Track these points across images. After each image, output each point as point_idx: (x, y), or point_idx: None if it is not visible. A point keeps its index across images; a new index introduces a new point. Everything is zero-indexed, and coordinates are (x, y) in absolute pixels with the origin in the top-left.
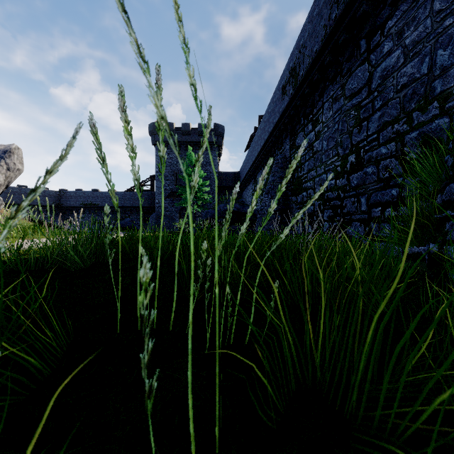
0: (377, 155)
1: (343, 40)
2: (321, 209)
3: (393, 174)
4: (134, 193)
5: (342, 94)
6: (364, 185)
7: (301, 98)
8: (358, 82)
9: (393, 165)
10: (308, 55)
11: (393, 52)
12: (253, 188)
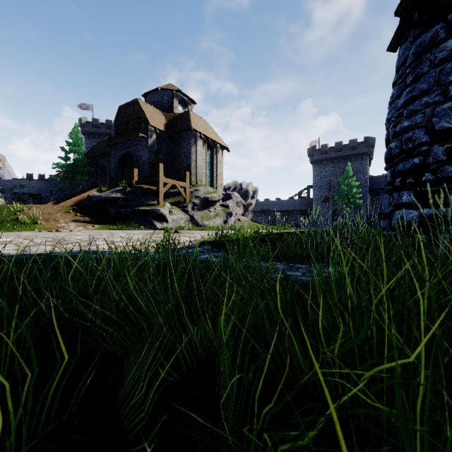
0: None
1: None
2: None
3: None
4: (295, 200)
5: None
6: None
7: None
8: None
9: None
10: None
11: None
12: None
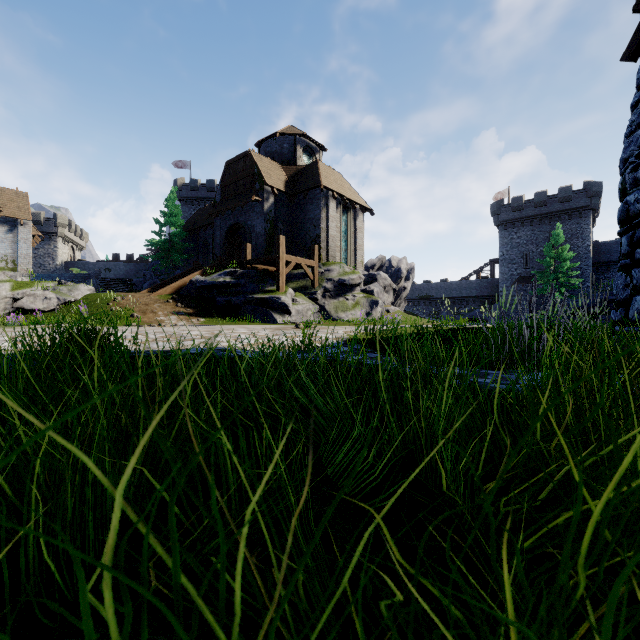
0: None
1: None
2: None
3: None
4: (471, 281)
5: None
6: None
7: None
8: None
9: None
10: None
11: None
12: None
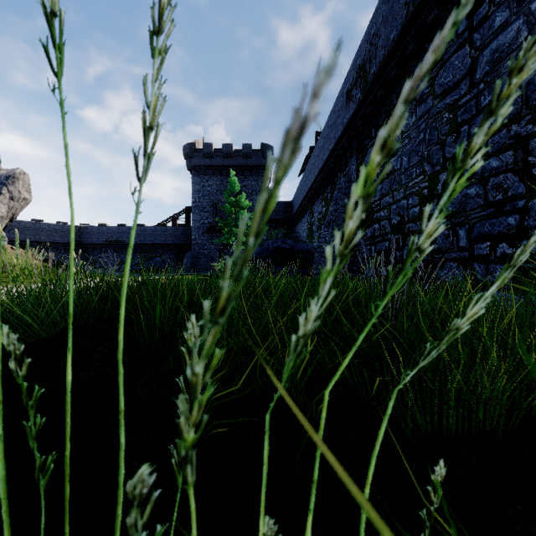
0: (484, 170)
1: (433, 19)
2: (400, 246)
3: (510, 195)
4: (166, 228)
5: (431, 92)
6: (464, 212)
7: (372, 104)
8: (454, 73)
9: (510, 183)
10: (382, 46)
11: (510, 24)
12: (309, 221)
